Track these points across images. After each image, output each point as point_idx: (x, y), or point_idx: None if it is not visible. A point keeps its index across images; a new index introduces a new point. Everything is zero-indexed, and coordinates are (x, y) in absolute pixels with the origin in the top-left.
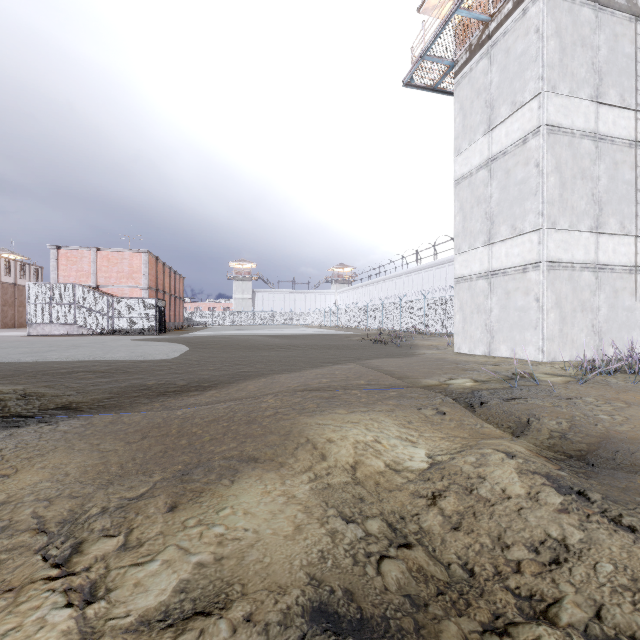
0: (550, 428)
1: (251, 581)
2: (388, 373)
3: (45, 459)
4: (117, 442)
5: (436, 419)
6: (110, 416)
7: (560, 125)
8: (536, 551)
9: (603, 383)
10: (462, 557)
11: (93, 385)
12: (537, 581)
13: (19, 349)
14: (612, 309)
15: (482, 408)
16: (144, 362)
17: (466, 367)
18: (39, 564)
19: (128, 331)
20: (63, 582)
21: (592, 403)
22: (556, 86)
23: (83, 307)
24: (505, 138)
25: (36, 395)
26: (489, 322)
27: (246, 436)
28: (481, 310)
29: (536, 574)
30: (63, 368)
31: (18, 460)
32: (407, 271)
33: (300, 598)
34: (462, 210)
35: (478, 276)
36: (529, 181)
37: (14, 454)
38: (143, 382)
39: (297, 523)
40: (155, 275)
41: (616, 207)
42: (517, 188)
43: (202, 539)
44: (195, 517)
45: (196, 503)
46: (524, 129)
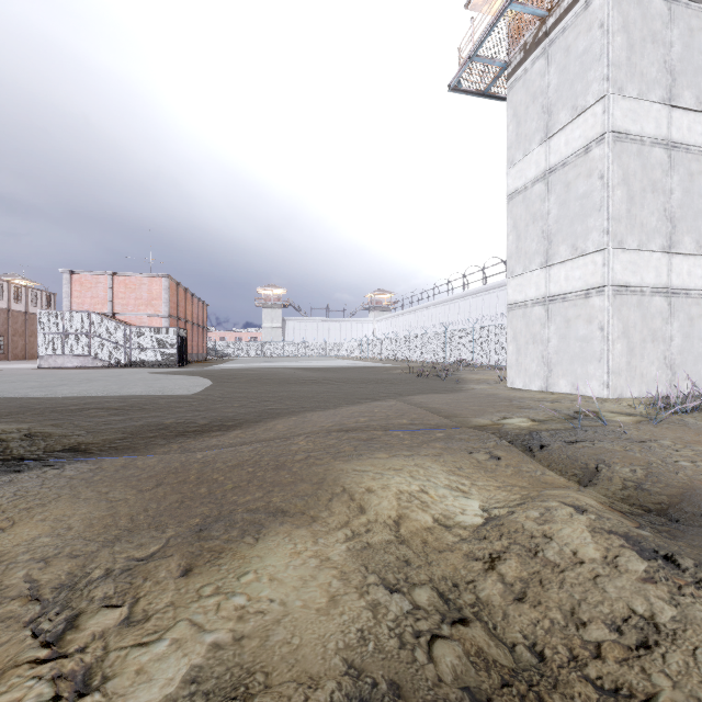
0: (623, 476)
1: (276, 669)
2: (433, 411)
3: (46, 510)
4: (128, 490)
5: (490, 465)
6: (122, 459)
7: (628, 132)
8: (619, 630)
9: (680, 423)
10: (529, 636)
11: (105, 424)
12: (623, 670)
13: (28, 383)
14: (687, 339)
15: (542, 452)
16: (162, 398)
17: (521, 404)
18: (27, 642)
19: (147, 363)
20: (52, 667)
21: (669, 447)
22: (623, 88)
23: (98, 337)
24: (565, 147)
25: (42, 435)
26: (546, 354)
27: (274, 484)
28: (537, 340)
29: (621, 660)
30: (73, 404)
31: (16, 511)
32: (453, 297)
33: (336, 693)
34: (516, 228)
35: (534, 302)
36: (592, 195)
37: (12, 504)
38: (160, 421)
39: (332, 593)
40: (176, 302)
41: (691, 224)
42: (578, 203)
43: (219, 612)
44: (212, 584)
45: (214, 566)
46: (586, 137)
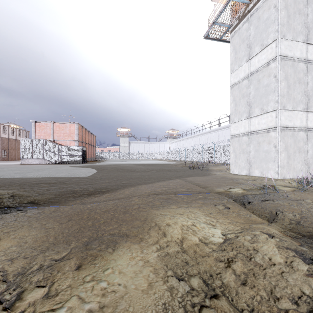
0: (289, 218)
1: None
2: (197, 185)
3: (16, 233)
4: (55, 223)
5: (225, 211)
6: (54, 207)
7: (287, 55)
8: (296, 303)
9: None
10: (250, 305)
11: (47, 190)
12: None
13: (15, 171)
14: None
15: (249, 205)
16: (74, 178)
17: (238, 182)
18: None
19: (68, 162)
20: None
21: (310, 203)
22: (285, 35)
23: (47, 150)
24: (257, 63)
25: (18, 196)
26: (249, 158)
27: (123, 221)
28: (244, 152)
29: None
30: (34, 181)
31: (2, 233)
32: (205, 132)
33: None
34: (234, 101)
35: (243, 134)
36: (270, 85)
37: (0, 229)
38: (72, 189)
39: (149, 281)
40: (81, 135)
41: None
42: (264, 89)
43: (93, 291)
44: (90, 274)
45: (92, 264)
46: (268, 58)
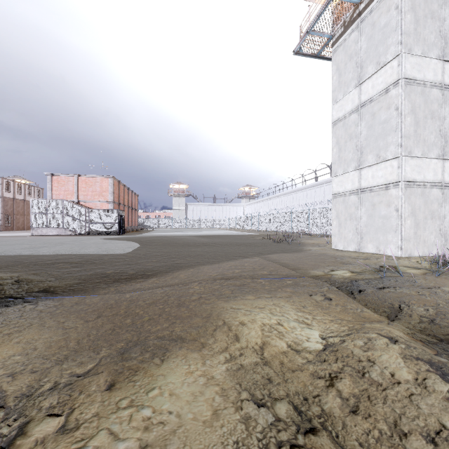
0: (419, 314)
1: None
2: (284, 265)
3: (21, 335)
4: (78, 320)
5: (325, 304)
6: (76, 298)
7: (415, 78)
8: (433, 442)
9: None
10: (363, 444)
11: (68, 273)
12: None
13: (22, 245)
14: None
15: (360, 295)
16: (107, 255)
17: (343, 261)
18: None
19: (99, 232)
20: None
21: None
22: (411, 49)
23: (68, 216)
24: (371, 89)
25: (26, 281)
26: (359, 227)
27: (176, 317)
28: (353, 218)
29: None
30: (49, 260)
31: (1, 335)
32: (295, 189)
33: None
34: (338, 144)
35: (350, 192)
36: (390, 121)
37: None
38: (104, 271)
39: (215, 407)
40: (118, 193)
41: None
42: (381, 126)
43: (131, 423)
44: (128, 397)
45: (130, 382)
46: (386, 82)
